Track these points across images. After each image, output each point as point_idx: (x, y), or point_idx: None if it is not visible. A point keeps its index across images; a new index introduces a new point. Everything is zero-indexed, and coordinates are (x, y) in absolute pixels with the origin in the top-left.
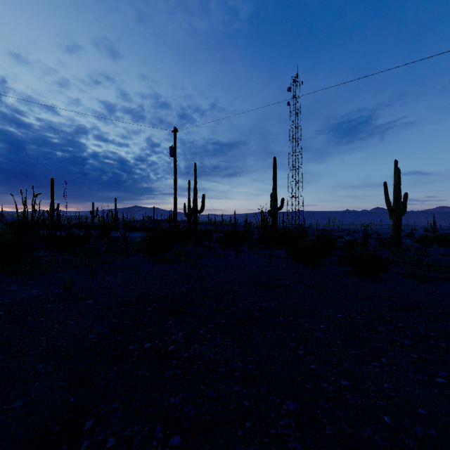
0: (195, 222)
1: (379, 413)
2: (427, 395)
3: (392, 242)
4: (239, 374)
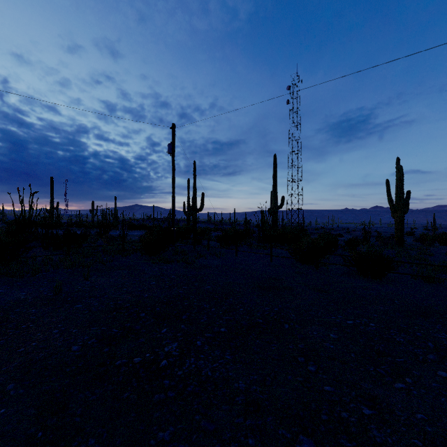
0: (194, 220)
1: None
2: None
3: (394, 240)
4: (241, 399)
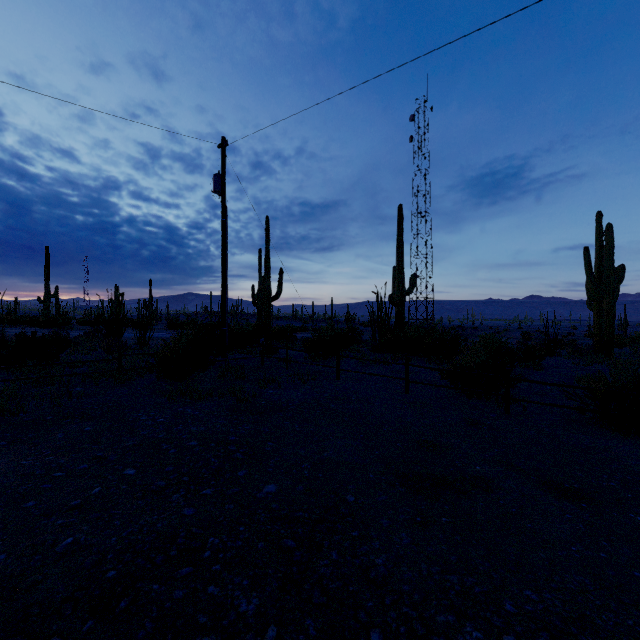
0: (266, 315)
1: None
2: None
3: (593, 347)
4: None
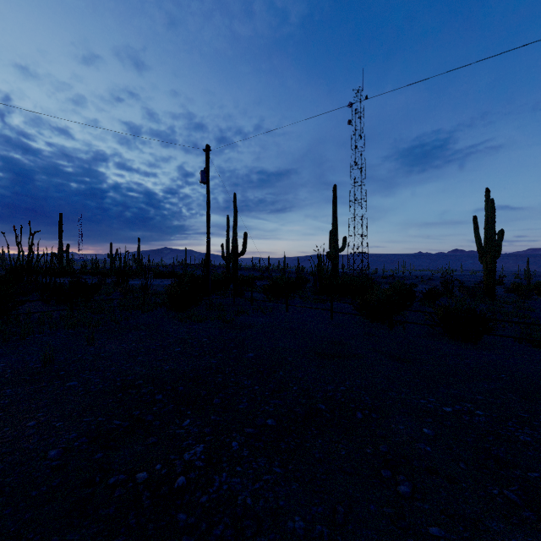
0: (234, 267)
1: None
2: None
3: (483, 292)
4: None
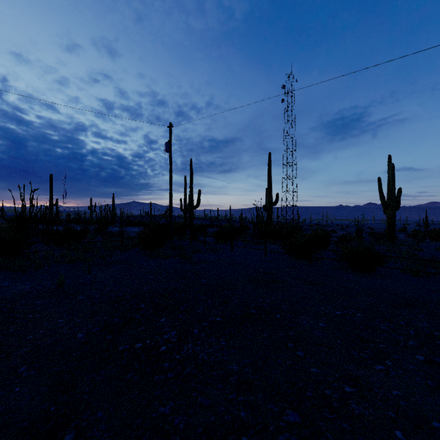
0: (191, 217)
1: (389, 427)
2: (439, 404)
3: (386, 236)
4: (234, 379)
